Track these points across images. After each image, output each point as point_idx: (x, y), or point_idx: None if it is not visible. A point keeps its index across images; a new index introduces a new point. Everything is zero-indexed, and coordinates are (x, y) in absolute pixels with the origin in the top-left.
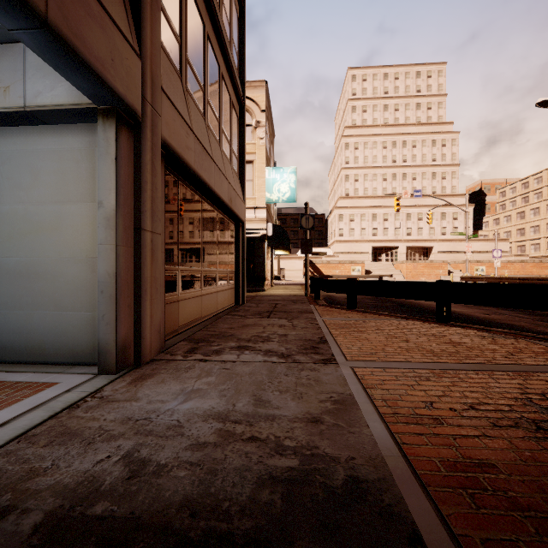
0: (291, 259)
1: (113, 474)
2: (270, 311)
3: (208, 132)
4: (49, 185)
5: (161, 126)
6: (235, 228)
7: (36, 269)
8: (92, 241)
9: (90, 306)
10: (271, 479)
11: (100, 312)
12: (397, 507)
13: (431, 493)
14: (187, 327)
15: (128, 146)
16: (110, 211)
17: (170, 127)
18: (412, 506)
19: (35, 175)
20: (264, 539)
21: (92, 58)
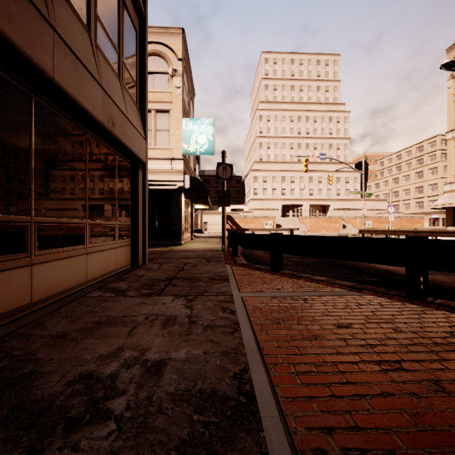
0: (213, 215)
1: None
2: (170, 278)
3: None
4: None
5: None
6: (131, 169)
7: None
8: None
9: None
10: None
11: None
12: None
13: None
14: None
15: None
16: None
17: None
18: None
19: None
20: None
21: None
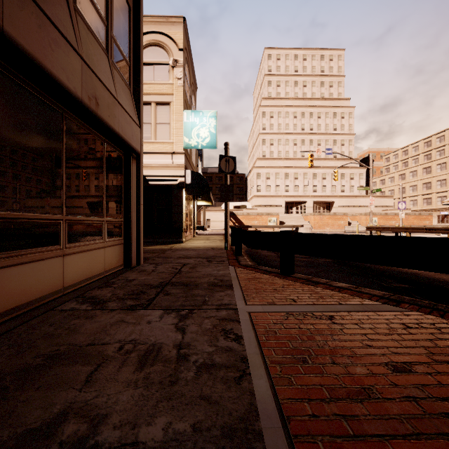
0: (216, 212)
1: None
2: (163, 283)
3: None
4: None
5: None
6: (124, 159)
7: None
8: None
9: None
10: None
11: None
12: None
13: None
14: None
15: None
16: None
17: None
18: None
19: None
20: None
21: None
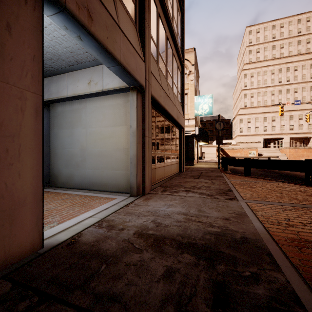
0: (208, 147)
1: (150, 225)
2: (198, 175)
3: (167, 85)
4: (109, 119)
5: (151, 89)
6: (179, 131)
7: (104, 153)
8: (125, 142)
9: (124, 169)
10: (209, 233)
11: (130, 171)
12: (263, 247)
13: (280, 245)
14: (158, 181)
15: (140, 101)
16: (134, 129)
17: (154, 88)
18: (270, 247)
19: (104, 115)
20: (209, 246)
21: (131, 70)
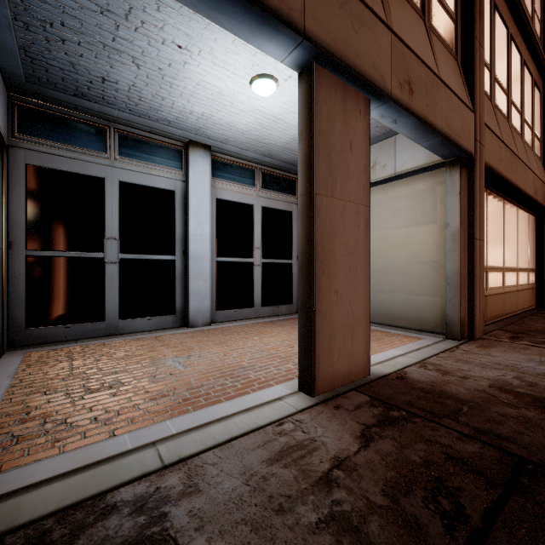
0: None
1: (515, 382)
2: None
3: (511, 132)
4: (403, 216)
5: (484, 154)
6: (535, 220)
7: (394, 269)
8: (433, 250)
9: (432, 294)
10: None
11: (447, 298)
12: None
13: None
14: (492, 320)
15: (464, 181)
16: (455, 229)
17: (489, 150)
18: None
19: (394, 211)
20: None
21: (454, 136)
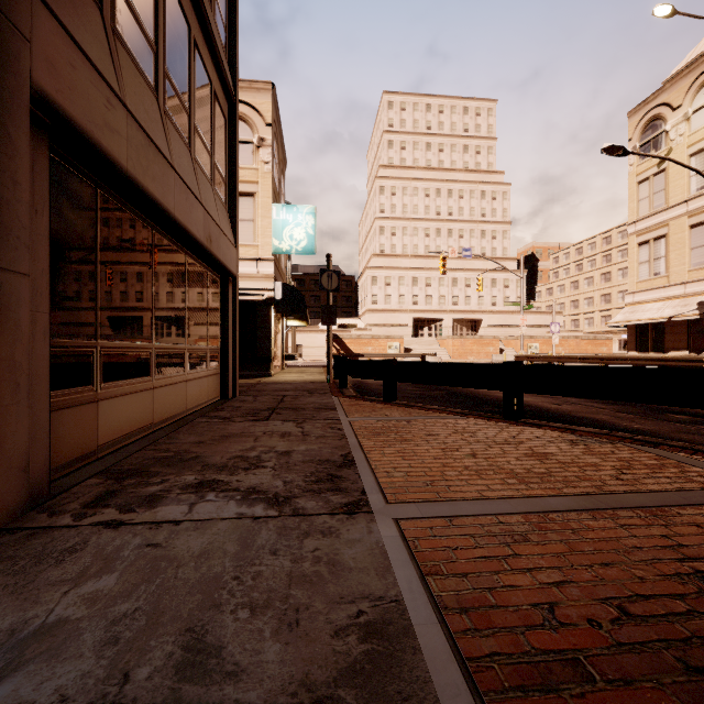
0: (311, 333)
1: None
2: (272, 408)
3: (164, 121)
4: None
5: (31, 61)
6: (220, 283)
7: None
8: None
9: None
10: None
11: None
12: None
13: None
14: (118, 445)
15: None
16: None
17: (61, 73)
18: None
19: None
20: None
21: None
